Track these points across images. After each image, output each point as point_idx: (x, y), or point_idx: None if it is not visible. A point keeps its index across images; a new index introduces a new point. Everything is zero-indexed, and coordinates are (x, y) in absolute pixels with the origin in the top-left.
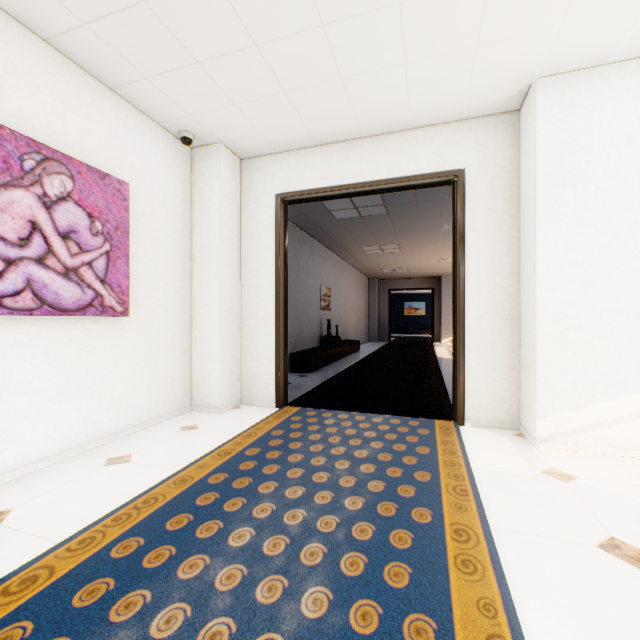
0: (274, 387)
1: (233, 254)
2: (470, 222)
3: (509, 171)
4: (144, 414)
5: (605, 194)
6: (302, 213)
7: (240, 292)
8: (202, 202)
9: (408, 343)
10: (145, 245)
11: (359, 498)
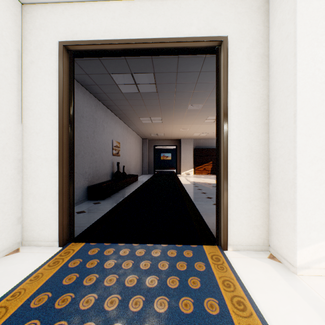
0: (57, 226)
1: (9, 94)
2: (232, 81)
3: (261, 42)
4: None
5: None
6: (96, 84)
7: (21, 134)
8: None
9: (164, 175)
10: None
11: None
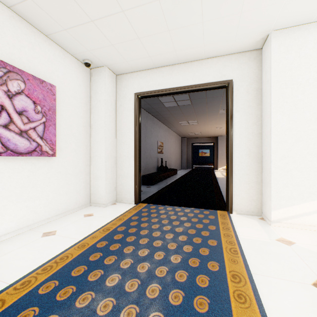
0: (133, 193)
1: (112, 124)
2: (236, 107)
3: (256, 80)
4: (64, 208)
5: (308, 92)
6: (148, 104)
7: (116, 144)
8: (96, 97)
9: (201, 170)
10: (65, 119)
11: (178, 256)
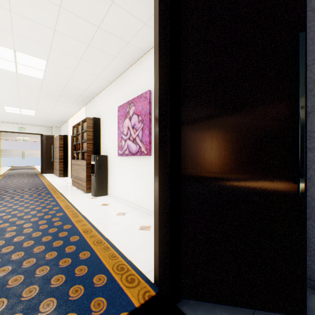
0: None
1: None
2: None
3: None
4: None
5: None
6: None
7: None
8: None
9: None
10: None
11: None
